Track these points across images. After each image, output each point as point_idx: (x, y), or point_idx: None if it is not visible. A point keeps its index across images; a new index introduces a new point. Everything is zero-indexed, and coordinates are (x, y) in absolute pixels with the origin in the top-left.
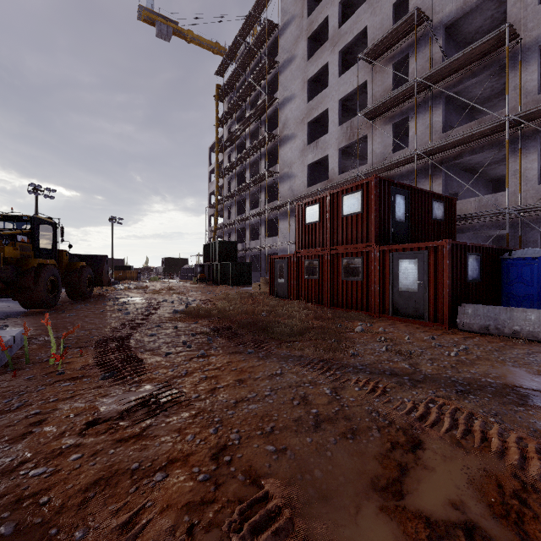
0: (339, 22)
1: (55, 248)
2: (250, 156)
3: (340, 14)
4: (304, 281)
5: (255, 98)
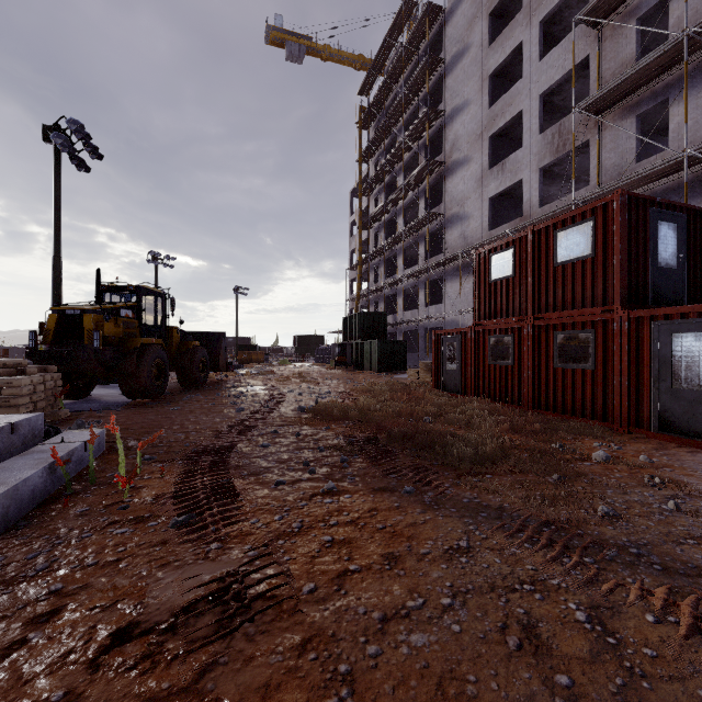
0: None
1: (164, 325)
2: (404, 196)
3: None
4: (488, 367)
5: (411, 116)
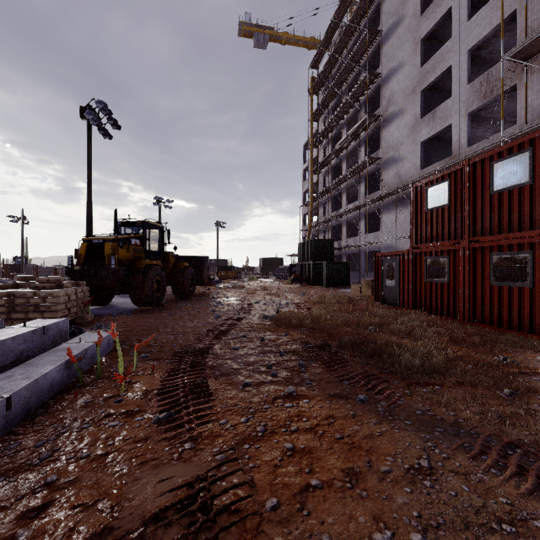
0: None
1: (163, 250)
2: (347, 146)
3: None
4: (425, 284)
5: (353, 81)
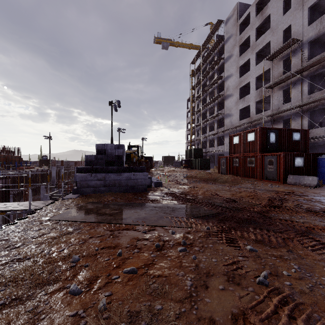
0: (255, 38)
1: (141, 155)
2: (209, 105)
3: (256, 34)
4: (233, 167)
5: (212, 75)
